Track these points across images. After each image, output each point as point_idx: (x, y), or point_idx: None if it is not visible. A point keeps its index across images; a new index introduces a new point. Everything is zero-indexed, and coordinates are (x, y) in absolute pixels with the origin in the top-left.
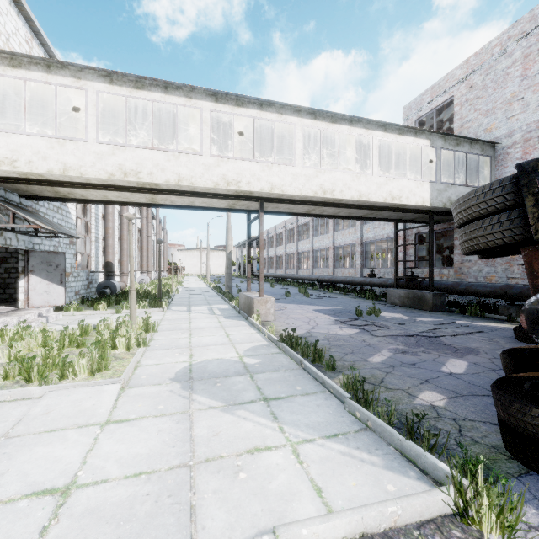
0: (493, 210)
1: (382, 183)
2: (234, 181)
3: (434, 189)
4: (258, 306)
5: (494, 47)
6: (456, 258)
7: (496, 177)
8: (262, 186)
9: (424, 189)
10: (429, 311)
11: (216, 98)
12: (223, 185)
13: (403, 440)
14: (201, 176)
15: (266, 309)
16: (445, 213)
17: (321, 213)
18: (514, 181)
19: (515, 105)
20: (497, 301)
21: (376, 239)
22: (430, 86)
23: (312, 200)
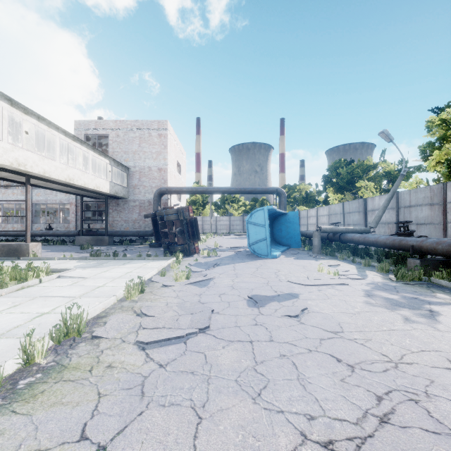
0: (174, 214)
1: (93, 179)
2: (23, 164)
3: (111, 185)
4: (32, 249)
5: (129, 124)
6: (111, 219)
7: (129, 183)
8: (39, 170)
9: (108, 184)
10: (107, 245)
11: (12, 103)
12: (16, 165)
13: (164, 257)
14: (1, 156)
15: (37, 250)
16: (112, 197)
17: (44, 185)
18: (177, 209)
19: (137, 155)
20: (131, 239)
21: (48, 202)
22: (95, 120)
23: (58, 182)
